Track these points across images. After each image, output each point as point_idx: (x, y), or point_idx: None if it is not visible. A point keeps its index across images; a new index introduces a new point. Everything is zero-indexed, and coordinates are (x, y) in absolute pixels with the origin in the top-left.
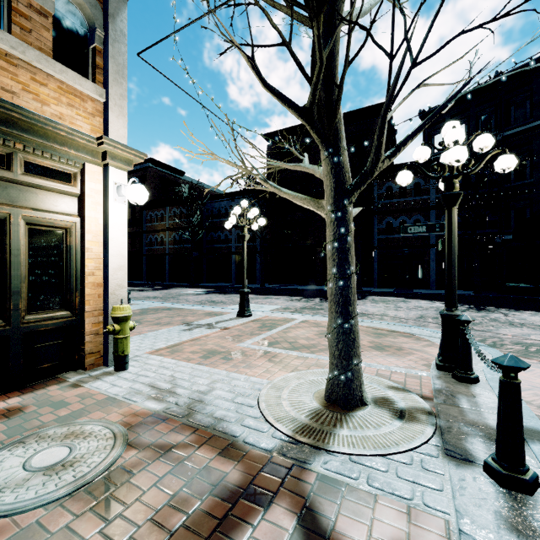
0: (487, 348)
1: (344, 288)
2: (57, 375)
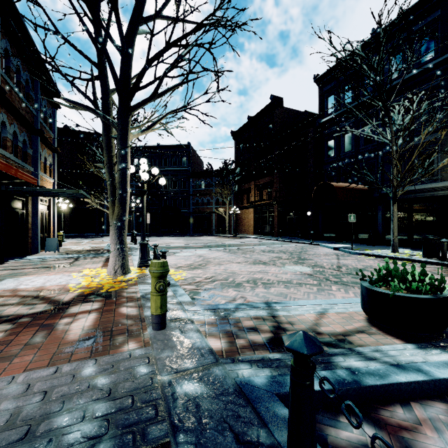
0: None
1: None
2: None
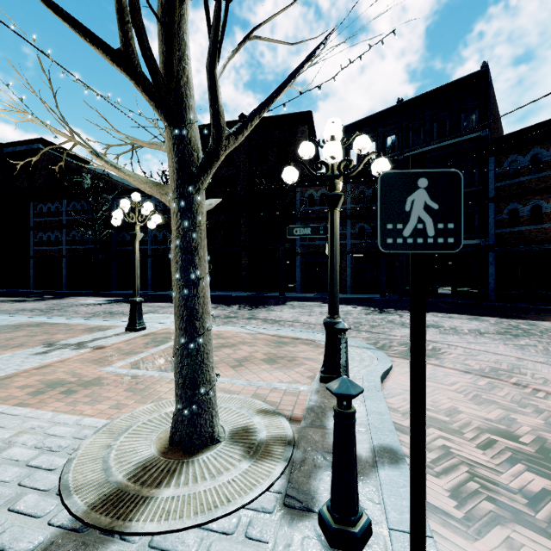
0: (375, 352)
1: (189, 298)
2: None
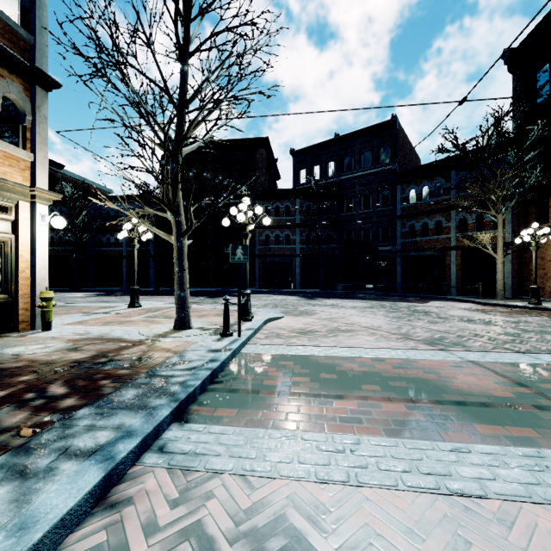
0: (279, 313)
1: (181, 277)
2: (0, 335)
